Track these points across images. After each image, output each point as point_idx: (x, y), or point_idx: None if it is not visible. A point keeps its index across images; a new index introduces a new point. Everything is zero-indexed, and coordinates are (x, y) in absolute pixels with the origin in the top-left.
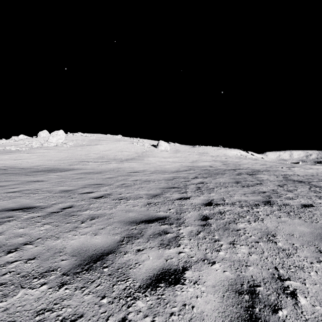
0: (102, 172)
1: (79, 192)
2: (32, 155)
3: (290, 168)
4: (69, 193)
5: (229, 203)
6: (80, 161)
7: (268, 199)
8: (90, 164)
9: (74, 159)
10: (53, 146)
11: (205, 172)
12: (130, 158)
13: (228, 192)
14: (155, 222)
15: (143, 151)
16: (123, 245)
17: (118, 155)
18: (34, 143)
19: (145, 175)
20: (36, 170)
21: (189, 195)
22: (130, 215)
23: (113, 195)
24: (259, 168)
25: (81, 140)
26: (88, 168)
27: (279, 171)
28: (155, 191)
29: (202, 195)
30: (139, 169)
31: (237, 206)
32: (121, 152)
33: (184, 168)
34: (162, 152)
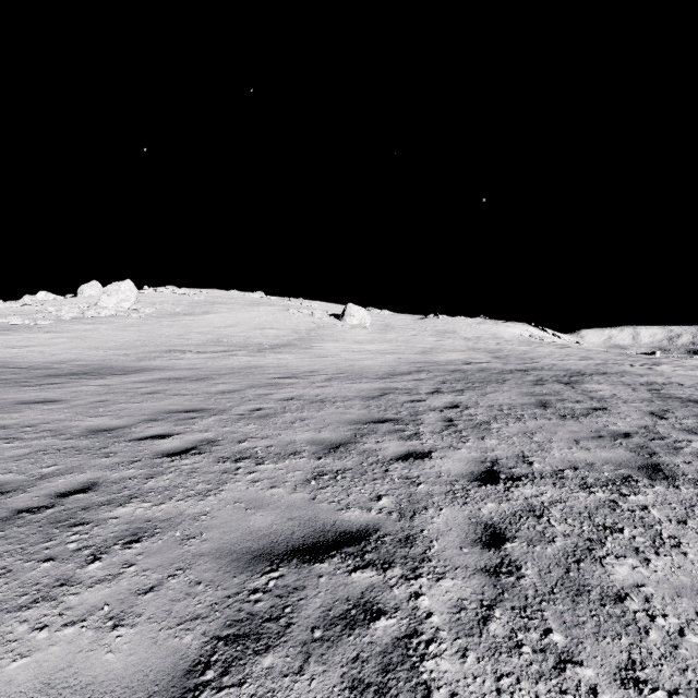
0: (210, 378)
1: (133, 436)
2: (57, 336)
3: (650, 366)
4: (105, 440)
5: (547, 473)
6: (165, 351)
7: (650, 459)
8: (187, 357)
9: (151, 346)
10: (108, 317)
11: (455, 376)
12: (280, 343)
13: (531, 435)
14: (334, 556)
15: (311, 327)
16: (204, 692)
17: (255, 336)
18: (67, 310)
19: (314, 384)
20: (55, 373)
21: (428, 445)
22: (257, 523)
23: (223, 445)
24: (581, 368)
25: (172, 303)
26: (181, 367)
27: (630, 374)
28: (337, 432)
29: (462, 445)
30: (300, 370)
31: (574, 483)
32: (260, 330)
33: (407, 368)
34: (353, 329)
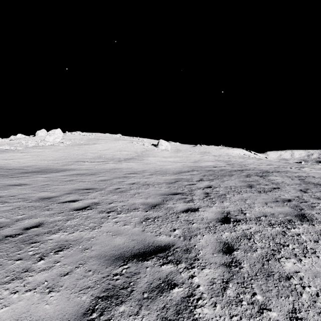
0: (96, 174)
1: (60, 201)
2: (26, 154)
3: (299, 168)
4: (47, 202)
5: (253, 218)
6: (76, 161)
7: (300, 211)
8: (85, 164)
9: (69, 159)
10: (49, 145)
11: (209, 173)
12: (128, 157)
13: (245, 200)
14: (153, 258)
15: (143, 150)
16: None
17: (117, 154)
18: (30, 142)
19: (144, 177)
20: (25, 171)
21: (197, 205)
22: (117, 242)
23: (102, 205)
24: (267, 169)
25: (79, 139)
26: (83, 168)
27: (290, 172)
28: (155, 199)
29: (213, 205)
30: (138, 170)
31: (265, 223)
32: (119, 152)
33: (187, 169)
34: (162, 151)
